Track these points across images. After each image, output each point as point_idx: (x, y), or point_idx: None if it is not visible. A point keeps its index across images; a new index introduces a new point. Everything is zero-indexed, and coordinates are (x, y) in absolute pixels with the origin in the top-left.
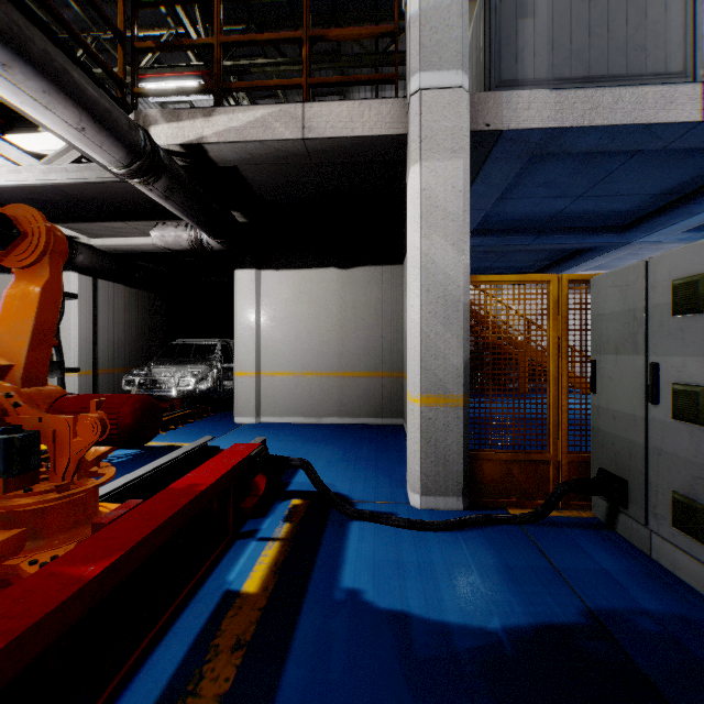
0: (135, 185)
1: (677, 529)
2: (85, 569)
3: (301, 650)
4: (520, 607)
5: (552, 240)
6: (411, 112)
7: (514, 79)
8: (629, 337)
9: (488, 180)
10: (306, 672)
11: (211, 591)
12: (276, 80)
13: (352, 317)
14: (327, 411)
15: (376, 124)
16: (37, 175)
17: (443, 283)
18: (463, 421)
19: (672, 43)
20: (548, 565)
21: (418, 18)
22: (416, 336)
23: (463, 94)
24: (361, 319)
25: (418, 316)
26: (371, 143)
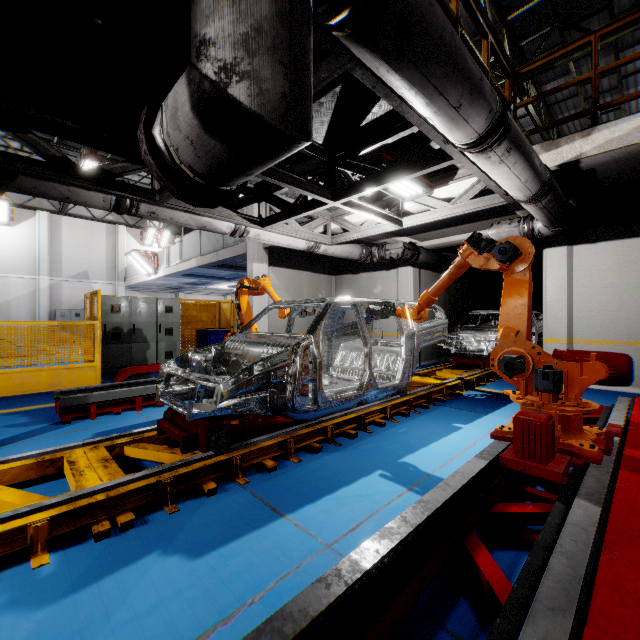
0: (526, 205)
1: None
2: None
3: None
4: None
5: None
6: None
7: None
8: None
9: None
10: None
11: None
12: None
13: None
14: None
15: None
16: (446, 212)
17: None
18: None
19: None
20: None
21: None
22: None
23: None
24: None
25: None
26: None
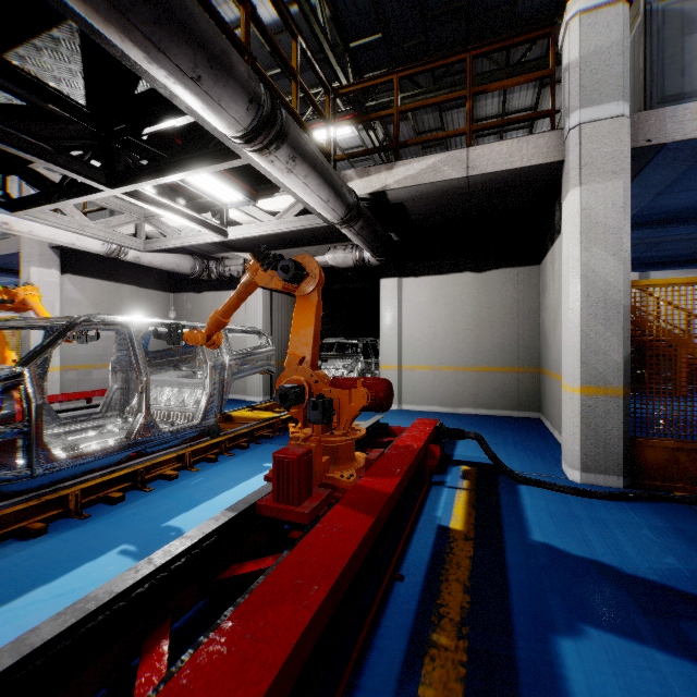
0: (341, 228)
1: None
2: (395, 470)
3: (513, 547)
4: (693, 554)
5: None
6: (570, 144)
7: (678, 93)
8: None
9: (644, 183)
10: (522, 558)
11: (432, 510)
12: (444, 133)
13: (487, 316)
14: (462, 402)
15: (534, 156)
16: (272, 227)
17: (603, 289)
18: (624, 410)
19: None
20: None
21: (578, 63)
22: (575, 335)
23: (624, 121)
24: (496, 318)
25: (578, 318)
26: (527, 171)
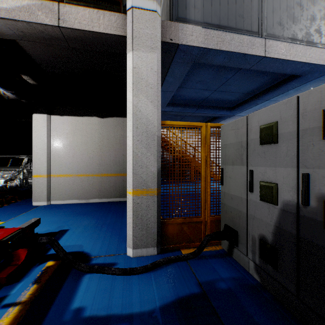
0: None
1: (262, 260)
2: None
3: None
4: None
5: (204, 111)
6: (127, 21)
7: (185, 18)
8: (239, 156)
9: (174, 75)
10: None
11: None
12: None
13: (107, 144)
14: (92, 196)
15: (108, 27)
16: None
17: (146, 123)
18: (157, 203)
19: (254, 17)
20: (200, 290)
21: None
22: (130, 154)
23: (157, 16)
24: (112, 145)
25: (131, 142)
26: (105, 38)
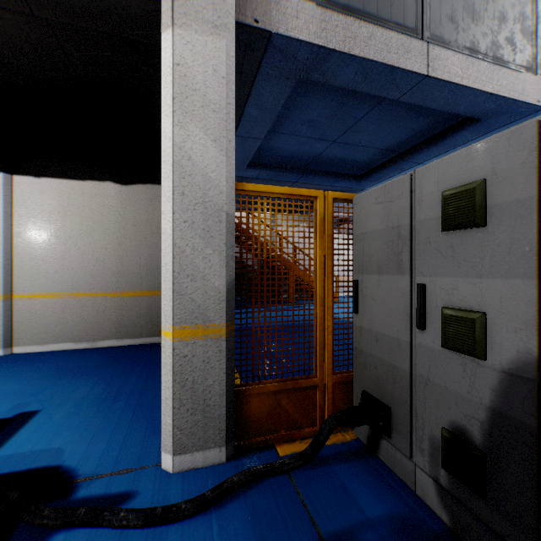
0: None
1: (449, 473)
2: None
3: None
4: None
5: (313, 180)
6: None
7: None
8: (393, 255)
9: (261, 103)
10: None
11: None
12: None
13: (133, 235)
14: (103, 334)
15: None
16: None
17: (203, 186)
18: (227, 355)
19: (409, 2)
20: None
21: None
22: (167, 250)
23: None
24: (143, 237)
25: (170, 225)
26: (116, 4)
